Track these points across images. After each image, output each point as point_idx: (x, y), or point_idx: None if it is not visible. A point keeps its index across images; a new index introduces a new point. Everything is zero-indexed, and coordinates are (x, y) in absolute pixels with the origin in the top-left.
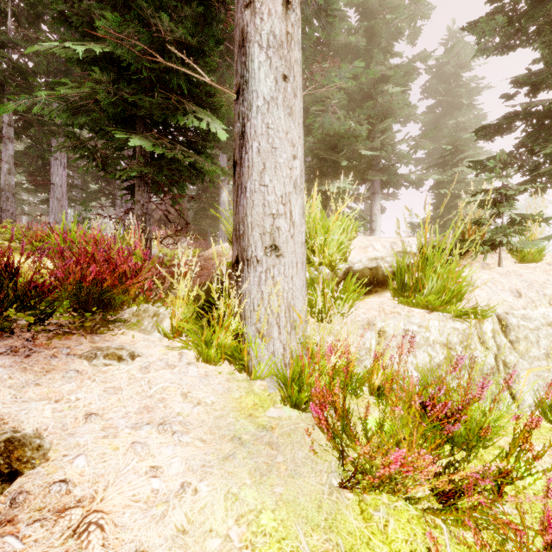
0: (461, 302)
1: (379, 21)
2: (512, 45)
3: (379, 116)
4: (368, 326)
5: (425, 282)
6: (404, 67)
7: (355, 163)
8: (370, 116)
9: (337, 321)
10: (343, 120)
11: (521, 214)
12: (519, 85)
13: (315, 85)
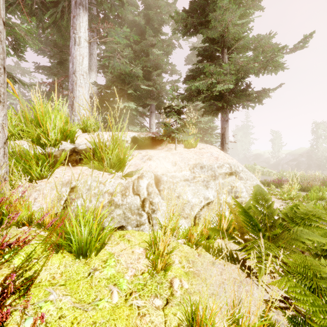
0: (125, 167)
1: (151, 11)
2: (194, 31)
3: (154, 67)
4: (67, 184)
5: (103, 154)
6: (167, 42)
7: (139, 93)
8: (149, 66)
9: (47, 181)
10: (128, 65)
11: (183, 120)
12: (203, 55)
13: (97, 37)
